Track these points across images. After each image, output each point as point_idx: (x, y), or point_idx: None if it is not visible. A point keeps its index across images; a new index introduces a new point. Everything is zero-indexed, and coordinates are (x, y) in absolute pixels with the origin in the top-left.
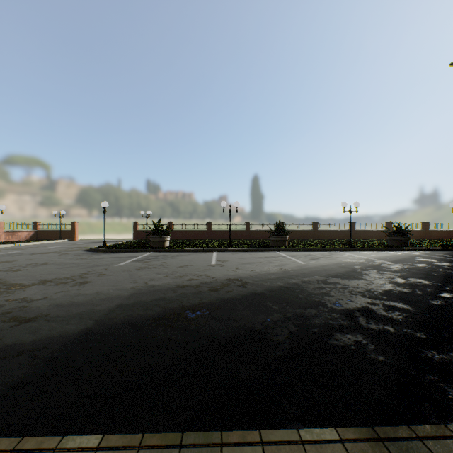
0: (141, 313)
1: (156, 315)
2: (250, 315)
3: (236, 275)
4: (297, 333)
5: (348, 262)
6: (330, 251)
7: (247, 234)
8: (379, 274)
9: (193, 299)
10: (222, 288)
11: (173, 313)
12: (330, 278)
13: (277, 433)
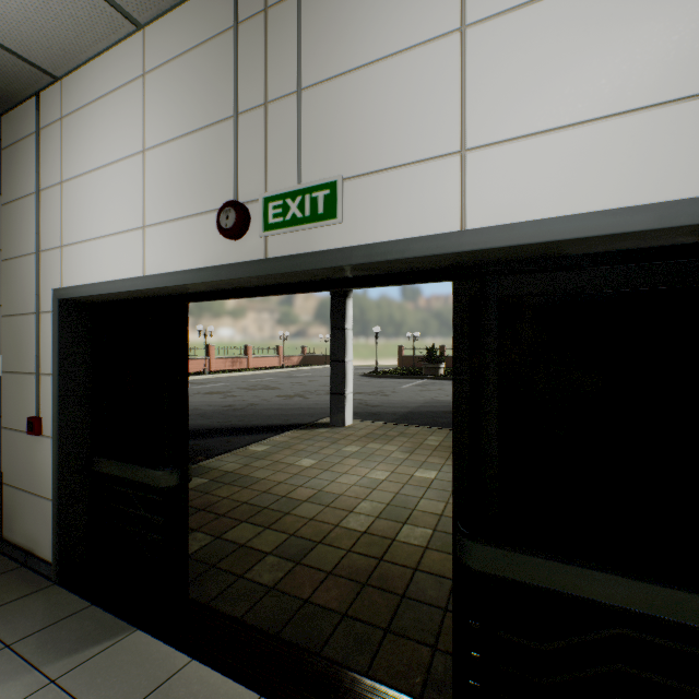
0: (436, 409)
1: (446, 410)
2: None
3: None
4: None
5: None
6: None
7: None
8: None
9: None
10: None
11: None
12: None
13: None
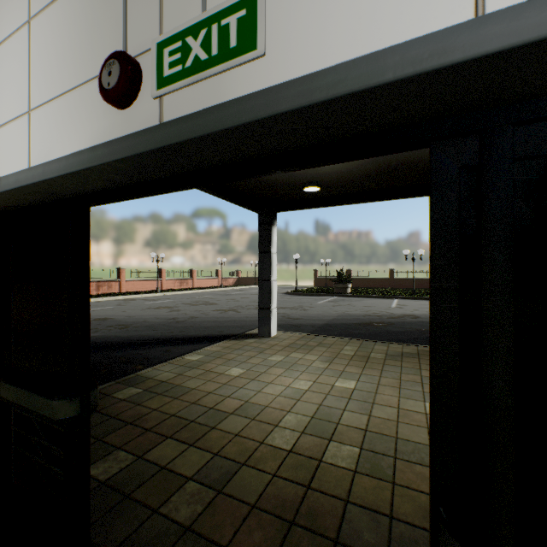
0: (348, 321)
1: (356, 323)
2: (412, 327)
3: (411, 313)
4: None
5: None
6: None
7: None
8: None
9: (377, 320)
10: (397, 318)
11: (366, 323)
12: None
13: (409, 344)
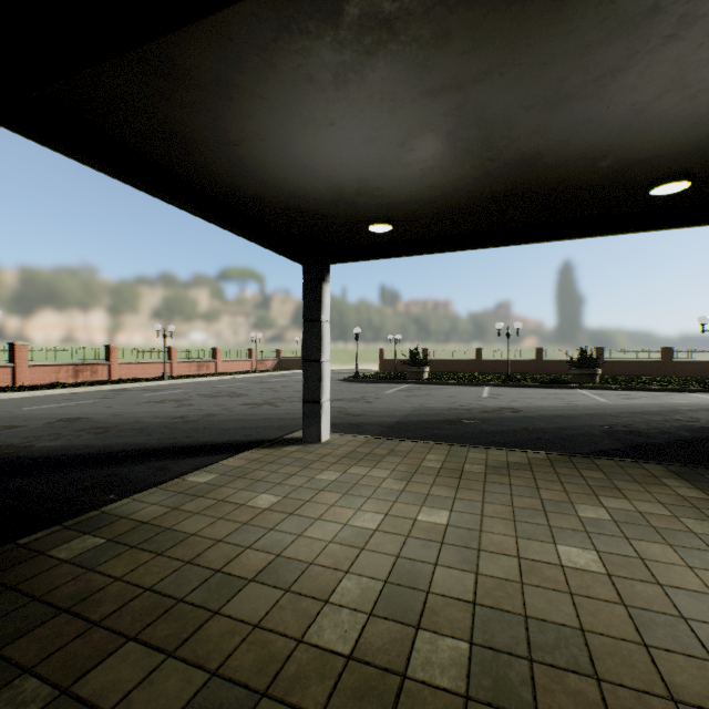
0: (428, 418)
1: (440, 419)
2: (514, 425)
3: (509, 405)
4: (550, 434)
5: (680, 403)
6: (670, 392)
7: (538, 366)
8: (704, 415)
9: (466, 415)
10: (493, 412)
11: (452, 420)
12: (625, 413)
13: (514, 449)
